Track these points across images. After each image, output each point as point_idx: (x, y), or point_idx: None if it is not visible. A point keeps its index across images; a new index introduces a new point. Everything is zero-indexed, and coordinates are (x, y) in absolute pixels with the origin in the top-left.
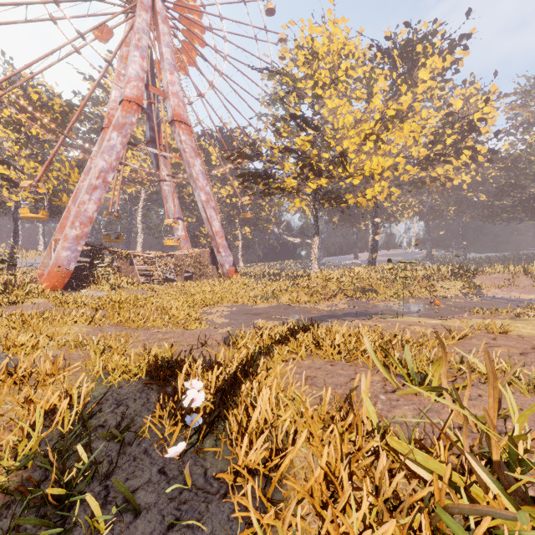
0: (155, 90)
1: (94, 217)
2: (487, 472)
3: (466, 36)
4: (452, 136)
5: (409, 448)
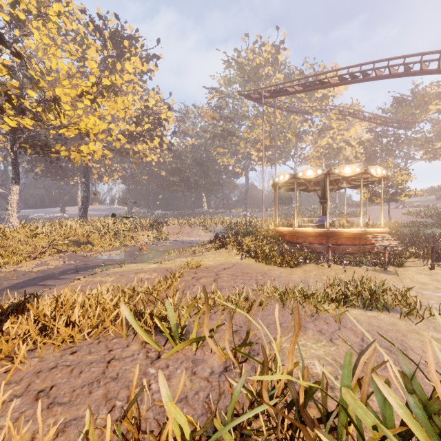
0: None
1: None
2: (331, 438)
3: (157, 57)
4: (148, 124)
5: None
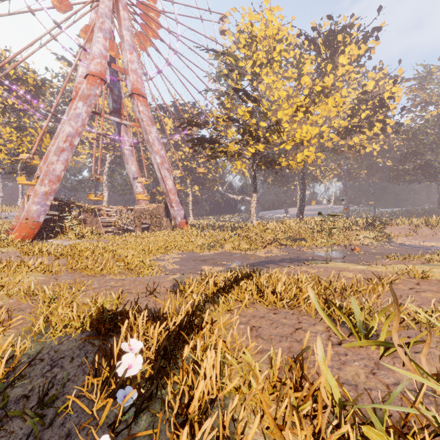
0: (116, 67)
1: (62, 176)
2: None
3: (378, 29)
4: (366, 111)
5: None
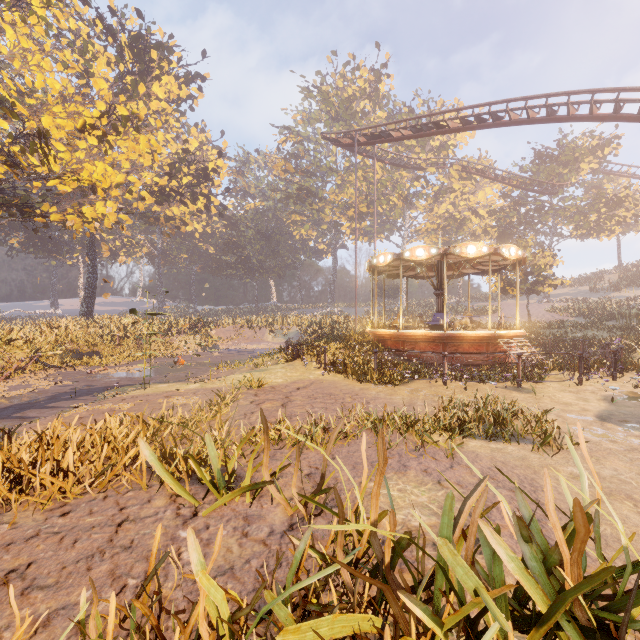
0: None
1: None
2: (419, 604)
3: (202, 77)
4: (189, 177)
5: (308, 633)
